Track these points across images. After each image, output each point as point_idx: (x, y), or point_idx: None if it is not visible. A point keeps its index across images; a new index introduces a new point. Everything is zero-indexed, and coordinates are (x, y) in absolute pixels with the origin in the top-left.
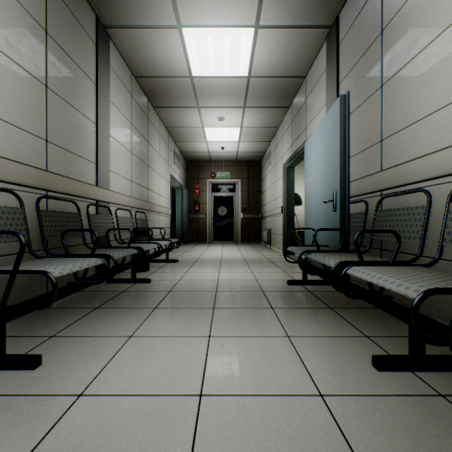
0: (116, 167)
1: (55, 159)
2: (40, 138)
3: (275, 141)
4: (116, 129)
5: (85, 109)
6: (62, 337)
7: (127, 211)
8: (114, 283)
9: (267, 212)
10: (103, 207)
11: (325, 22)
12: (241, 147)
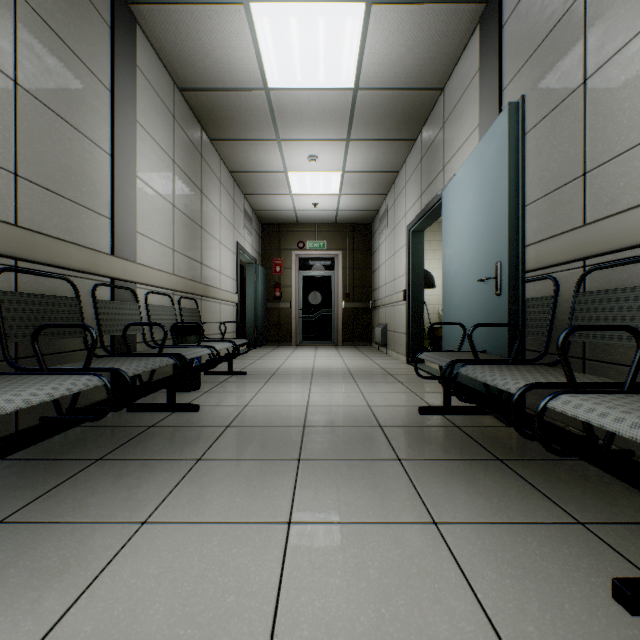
0: (148, 227)
1: (33, 206)
2: (3, 169)
3: (394, 193)
4: (146, 167)
5: (91, 129)
6: (16, 525)
7: (166, 296)
8: (140, 412)
9: (381, 300)
10: (123, 289)
11: None
12: (343, 202)
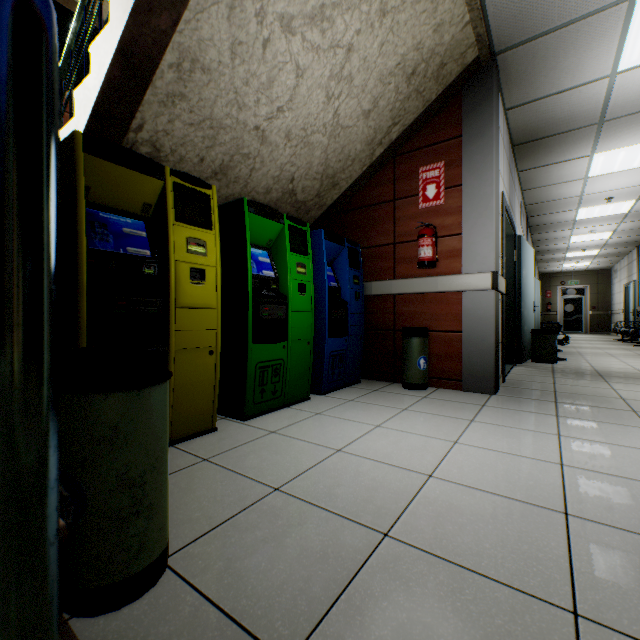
0: None
1: None
2: None
3: (619, 266)
4: None
5: None
6: None
7: None
8: None
9: (614, 311)
10: None
11: (633, 246)
12: (590, 266)
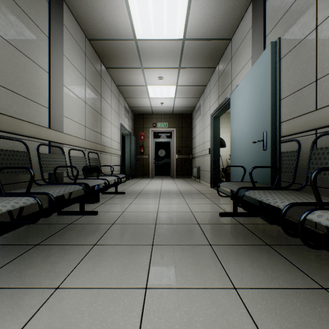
0: (70, 113)
1: (1, 99)
2: None
3: (204, 97)
4: (70, 81)
5: (37, 57)
6: None
7: (81, 151)
8: (65, 215)
9: (196, 154)
10: (56, 147)
11: None
12: (177, 102)
